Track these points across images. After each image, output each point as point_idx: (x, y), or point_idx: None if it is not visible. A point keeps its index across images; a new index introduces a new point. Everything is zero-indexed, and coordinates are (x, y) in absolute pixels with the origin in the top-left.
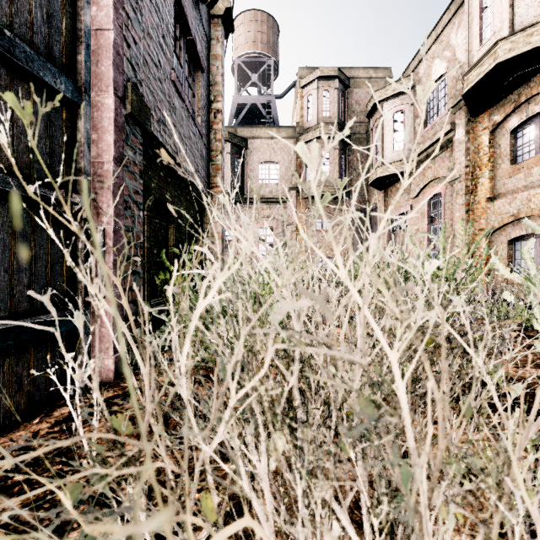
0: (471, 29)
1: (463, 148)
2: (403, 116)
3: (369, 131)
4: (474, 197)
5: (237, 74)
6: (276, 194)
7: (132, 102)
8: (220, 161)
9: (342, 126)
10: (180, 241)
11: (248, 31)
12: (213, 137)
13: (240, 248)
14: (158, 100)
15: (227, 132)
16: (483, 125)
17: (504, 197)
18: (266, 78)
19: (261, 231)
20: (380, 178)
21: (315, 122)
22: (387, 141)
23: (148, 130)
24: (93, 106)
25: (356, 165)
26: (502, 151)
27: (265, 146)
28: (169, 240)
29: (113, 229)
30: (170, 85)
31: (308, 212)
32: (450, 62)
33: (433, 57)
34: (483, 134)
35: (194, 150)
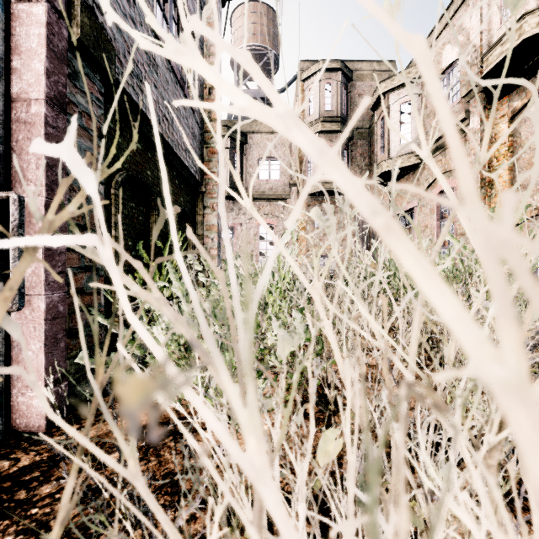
0: (490, 6)
1: (479, 137)
2: (411, 107)
3: (372, 125)
4: (490, 191)
5: (236, 68)
6: (276, 191)
7: (81, 25)
8: (216, 144)
9: (345, 120)
10: (166, 233)
11: (247, 23)
12: (208, 117)
13: (240, 246)
14: (129, 45)
15: (226, 126)
16: (500, 112)
17: (526, 189)
18: (266, 72)
19: (261, 229)
20: (386, 173)
21: (316, 116)
22: (393, 134)
23: (112, 75)
24: (14, 18)
25: (359, 161)
26: (523, 139)
27: (265, 141)
28: (150, 231)
29: (44, 203)
30: (148, 33)
31: (309, 209)
32: (463, 46)
33: (443, 43)
34: (500, 122)
35: (183, 125)
